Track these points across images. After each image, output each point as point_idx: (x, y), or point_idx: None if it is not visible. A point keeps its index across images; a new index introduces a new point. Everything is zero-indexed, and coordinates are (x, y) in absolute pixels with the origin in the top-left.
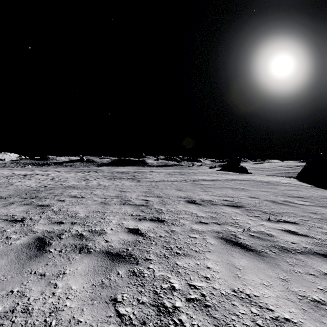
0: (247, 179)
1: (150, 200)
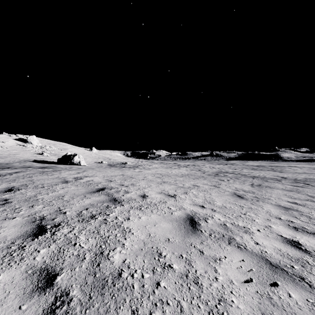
0: None
1: (297, 178)
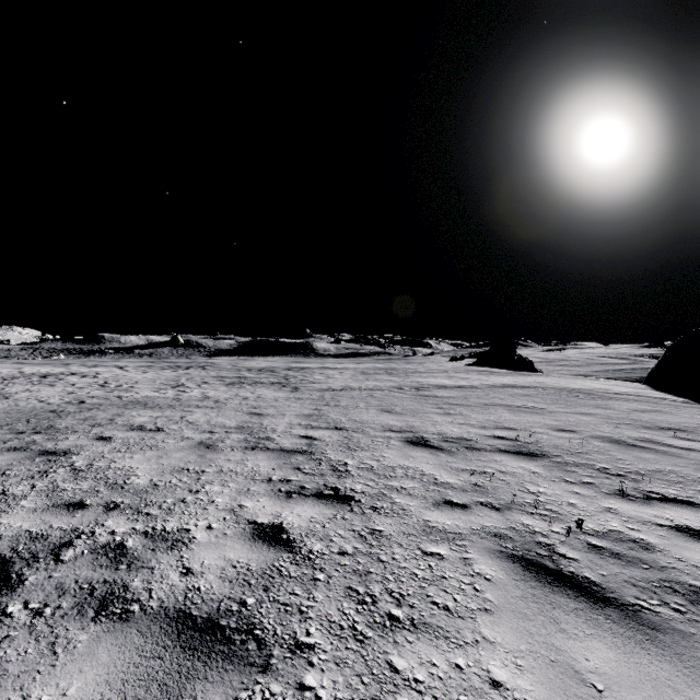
0: (537, 385)
1: (318, 436)
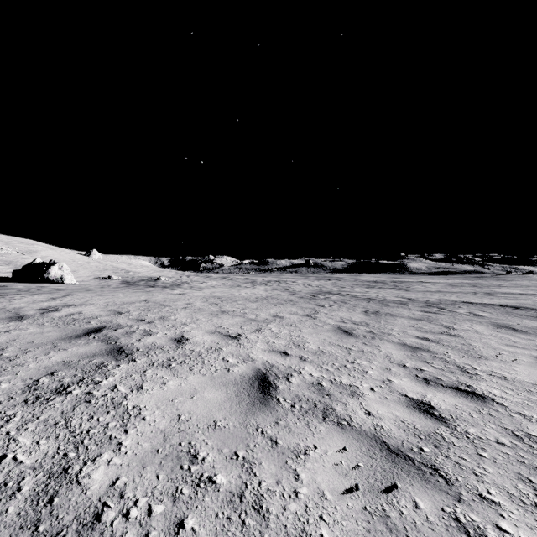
0: None
1: (429, 300)
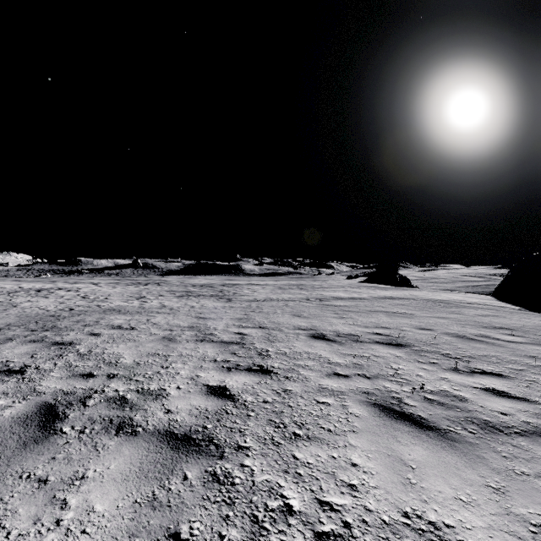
0: (410, 297)
1: (248, 333)
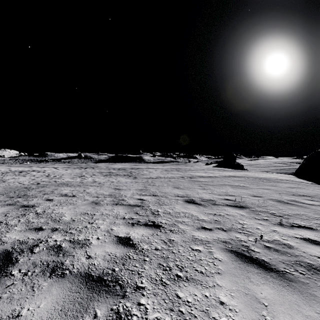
0: (244, 176)
1: (145, 199)
